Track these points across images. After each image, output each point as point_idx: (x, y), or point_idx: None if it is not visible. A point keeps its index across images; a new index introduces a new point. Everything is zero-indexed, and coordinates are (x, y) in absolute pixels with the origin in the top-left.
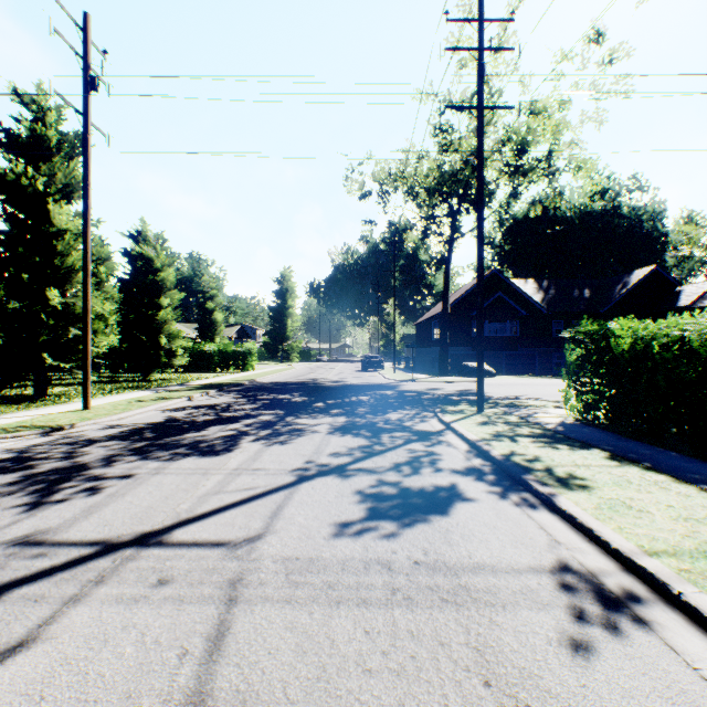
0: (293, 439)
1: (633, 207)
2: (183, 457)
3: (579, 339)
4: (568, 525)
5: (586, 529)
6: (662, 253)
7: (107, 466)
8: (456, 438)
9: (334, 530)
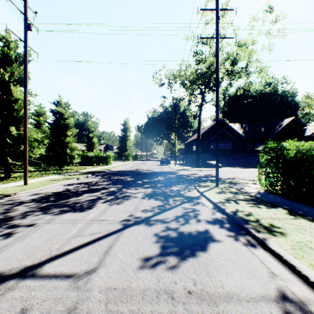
0: (124, 201)
1: (283, 90)
2: (65, 212)
3: (267, 151)
4: (277, 260)
5: (289, 265)
6: (296, 111)
7: (23, 218)
8: (206, 200)
9: (139, 265)
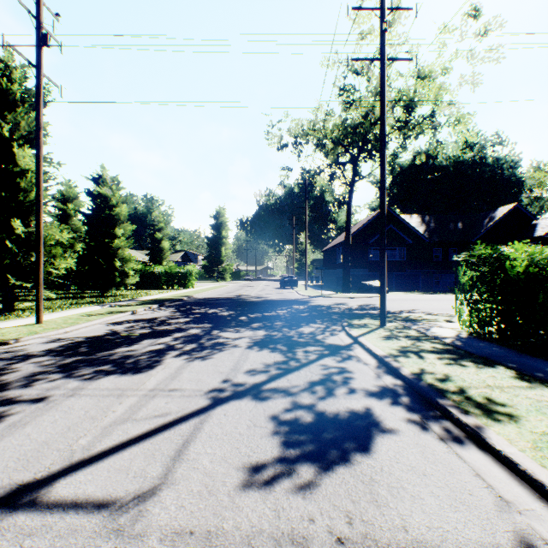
0: (214, 353)
1: (496, 157)
2: (106, 375)
3: (473, 262)
4: (506, 470)
5: (533, 481)
6: (519, 194)
7: (27, 386)
8: (364, 352)
9: (241, 480)
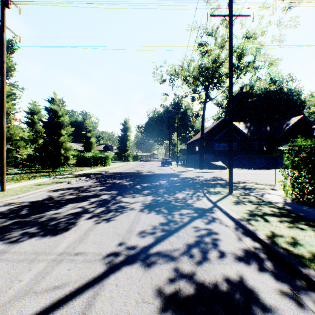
0: (116, 216)
1: (289, 88)
2: (29, 237)
3: (295, 150)
4: None
5: None
6: (302, 110)
7: None
8: (223, 214)
9: None
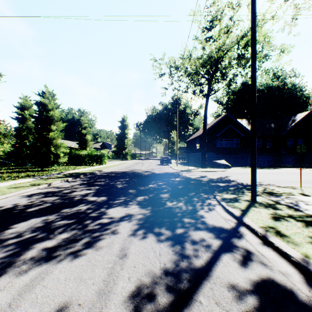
0: (89, 247)
1: (293, 84)
2: None
3: None
4: None
5: None
6: (306, 107)
7: None
8: (262, 243)
9: None
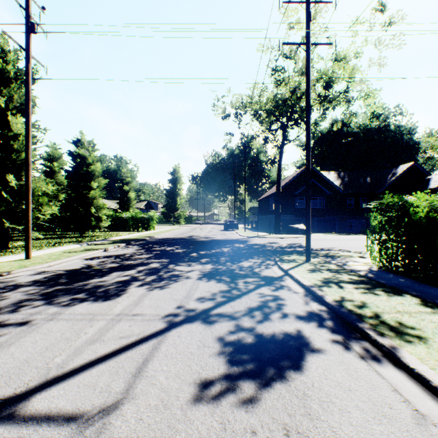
0: (170, 284)
1: (397, 125)
2: (80, 302)
3: (382, 209)
4: (420, 386)
5: None
6: (415, 155)
7: (14, 311)
8: (294, 282)
9: (192, 395)
